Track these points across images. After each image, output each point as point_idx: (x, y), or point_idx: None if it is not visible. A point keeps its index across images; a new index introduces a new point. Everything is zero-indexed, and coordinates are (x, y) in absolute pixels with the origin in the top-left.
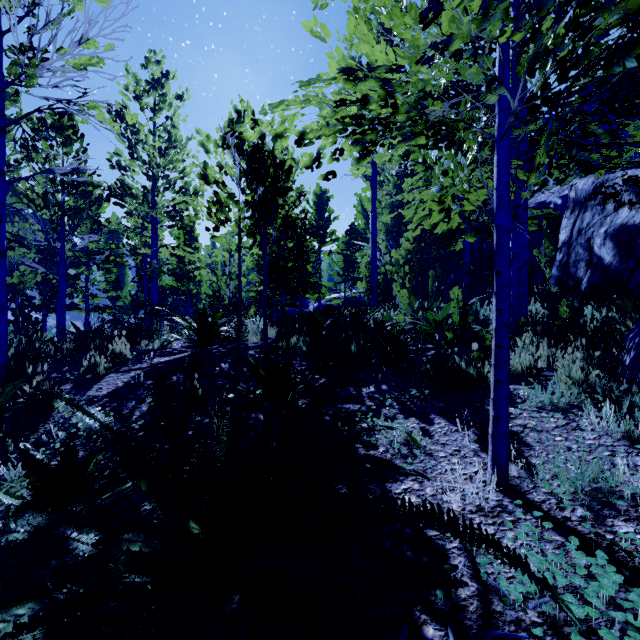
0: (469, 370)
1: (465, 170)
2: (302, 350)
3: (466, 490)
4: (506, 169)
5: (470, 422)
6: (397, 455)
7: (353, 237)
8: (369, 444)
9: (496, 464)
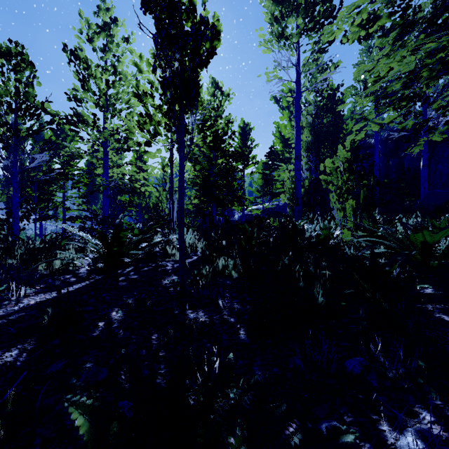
0: None
1: None
2: (232, 277)
3: None
4: None
5: None
6: None
7: (272, 158)
8: None
9: None
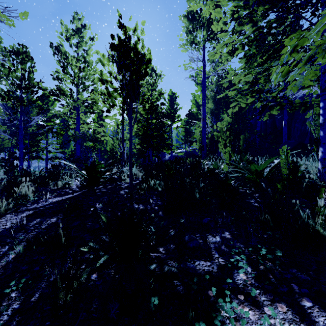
0: (322, 230)
1: None
2: (158, 190)
3: None
4: None
5: None
6: None
7: (190, 118)
8: None
9: None
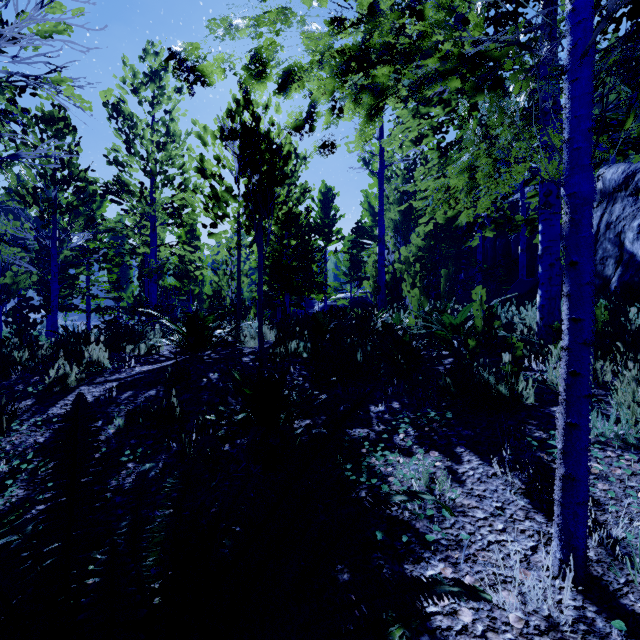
0: (500, 388)
1: (516, 121)
2: (302, 357)
3: (526, 587)
4: (586, 110)
5: (511, 461)
6: (419, 517)
7: (359, 235)
8: (379, 491)
9: (568, 545)
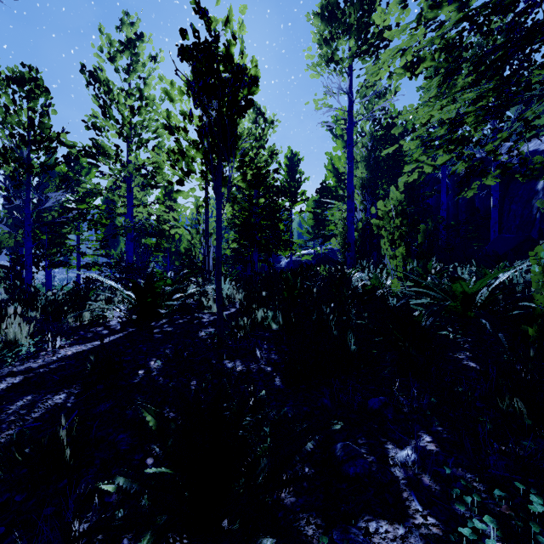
0: None
1: None
2: (271, 329)
3: None
4: None
5: None
6: None
7: (324, 195)
8: None
9: None
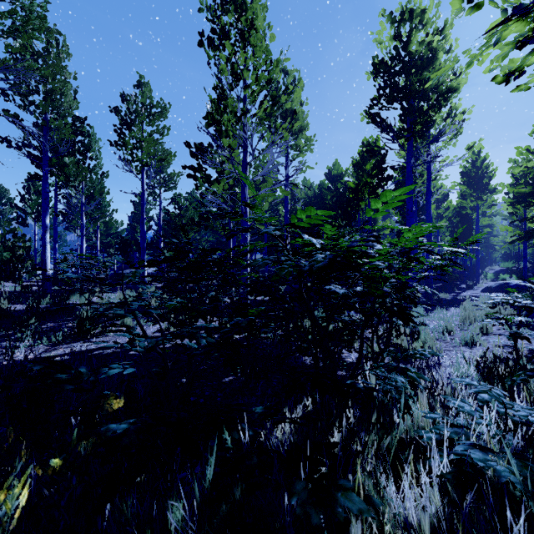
0: None
1: None
2: None
3: None
4: None
5: None
6: None
7: None
8: None
9: None
